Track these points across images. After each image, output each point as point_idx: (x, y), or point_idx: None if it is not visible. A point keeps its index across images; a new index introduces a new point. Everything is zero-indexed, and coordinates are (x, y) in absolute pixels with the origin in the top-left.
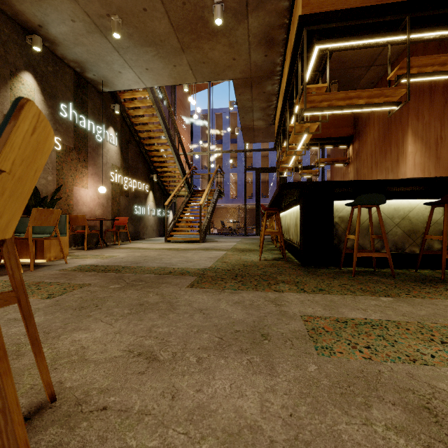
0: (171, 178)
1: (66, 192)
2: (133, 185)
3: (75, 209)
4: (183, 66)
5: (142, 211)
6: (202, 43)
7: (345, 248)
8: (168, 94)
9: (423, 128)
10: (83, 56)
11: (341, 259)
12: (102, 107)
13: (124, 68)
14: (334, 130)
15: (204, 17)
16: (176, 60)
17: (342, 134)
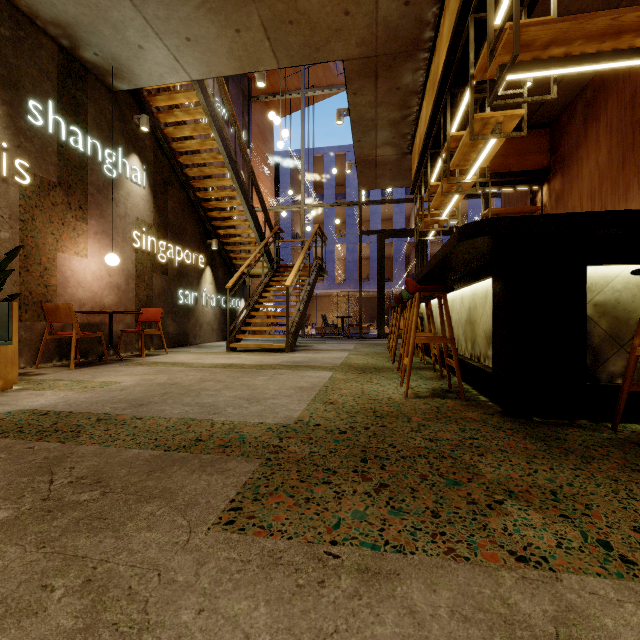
0: (242, 246)
1: (42, 262)
2: (176, 256)
3: (60, 294)
4: (252, 30)
5: (192, 298)
6: None
7: (630, 381)
8: (238, 113)
9: None
10: (68, 10)
11: (617, 406)
12: (112, 113)
13: (146, 39)
14: (517, 159)
15: None
16: (239, 17)
17: (530, 166)
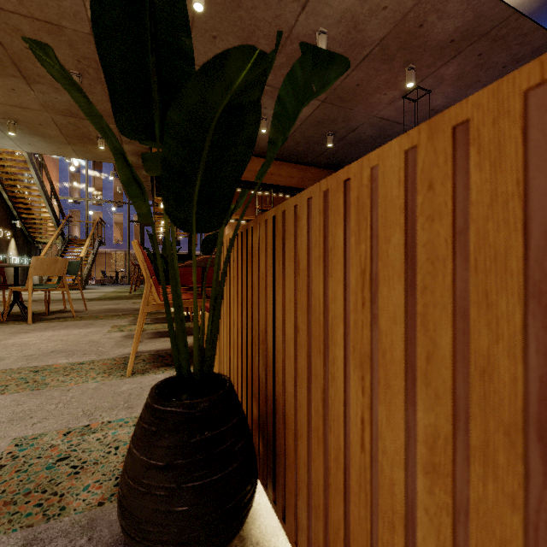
0: (41, 226)
1: None
2: None
3: None
4: (67, 149)
5: (3, 259)
6: (87, 145)
7: None
8: None
9: (233, 221)
10: None
11: None
12: None
13: (3, 138)
14: None
15: (90, 137)
16: (61, 146)
17: None
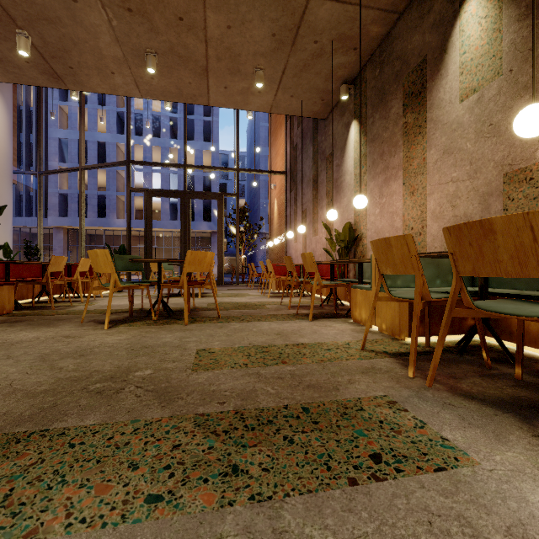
0: None
1: None
2: None
3: None
4: None
5: None
6: None
7: None
8: None
9: None
10: None
11: None
12: None
13: None
14: None
15: None
16: None
17: None
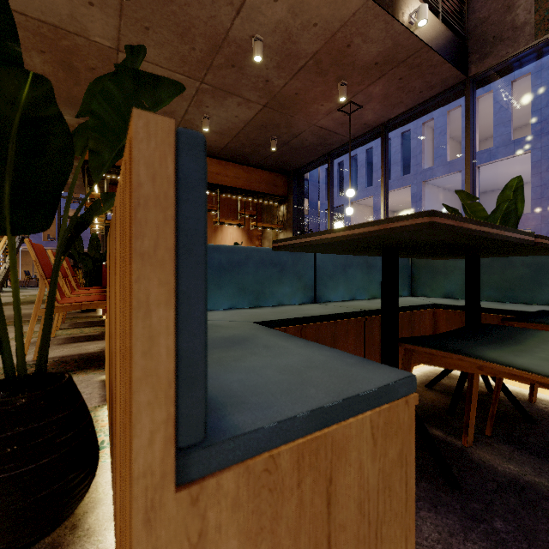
0: None
1: None
2: None
3: None
4: None
5: None
6: None
7: None
8: None
9: None
10: None
11: None
12: None
13: None
14: None
15: None
16: None
17: None
